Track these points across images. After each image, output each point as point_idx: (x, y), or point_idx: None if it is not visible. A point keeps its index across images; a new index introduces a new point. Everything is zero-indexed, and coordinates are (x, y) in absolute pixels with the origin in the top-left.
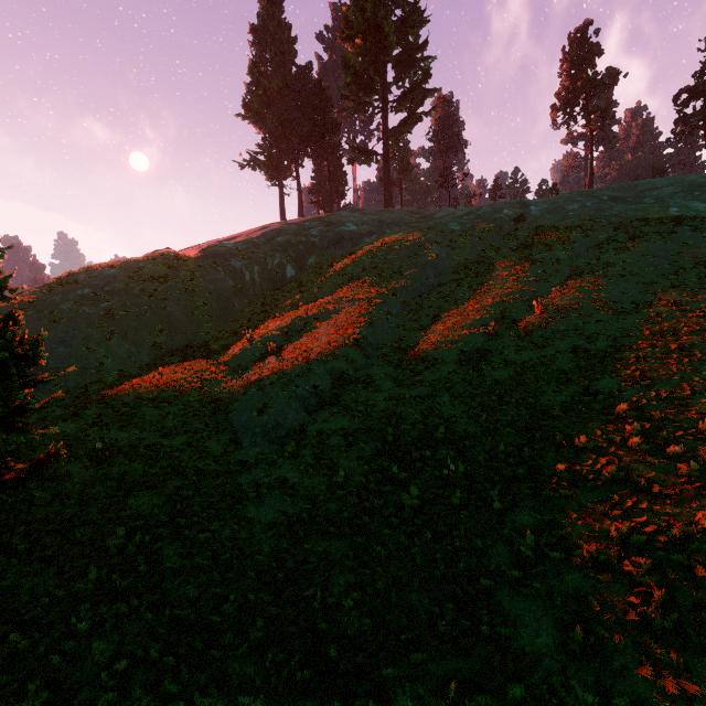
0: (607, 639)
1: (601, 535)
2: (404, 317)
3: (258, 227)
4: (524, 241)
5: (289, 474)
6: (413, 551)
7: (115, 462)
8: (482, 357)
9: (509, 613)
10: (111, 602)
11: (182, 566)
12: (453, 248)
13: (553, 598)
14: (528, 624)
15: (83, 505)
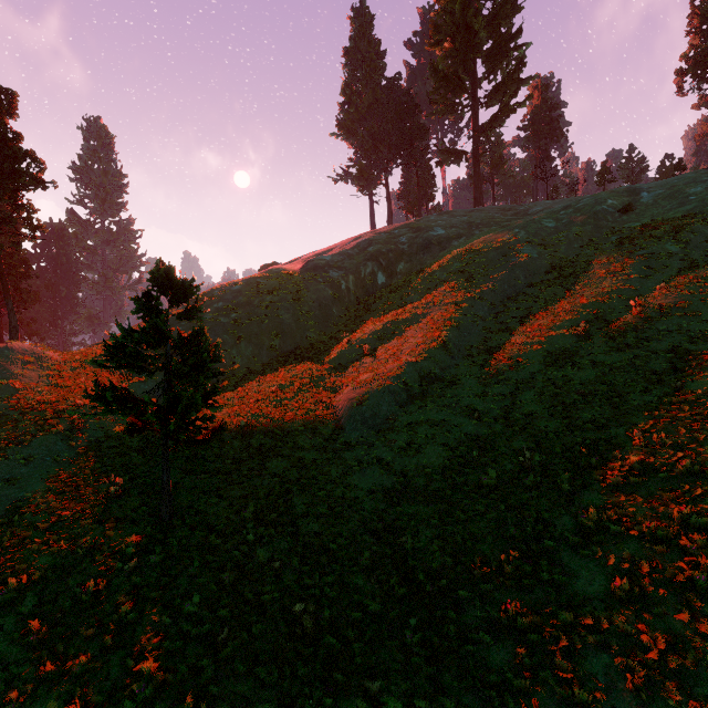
0: (653, 593)
1: (664, 517)
2: (490, 319)
3: (351, 238)
4: (629, 234)
5: (384, 454)
6: (487, 516)
7: (253, 437)
8: (569, 358)
9: (567, 567)
10: (265, 527)
11: (308, 511)
12: (546, 247)
13: (607, 559)
14: (583, 576)
15: (237, 464)
